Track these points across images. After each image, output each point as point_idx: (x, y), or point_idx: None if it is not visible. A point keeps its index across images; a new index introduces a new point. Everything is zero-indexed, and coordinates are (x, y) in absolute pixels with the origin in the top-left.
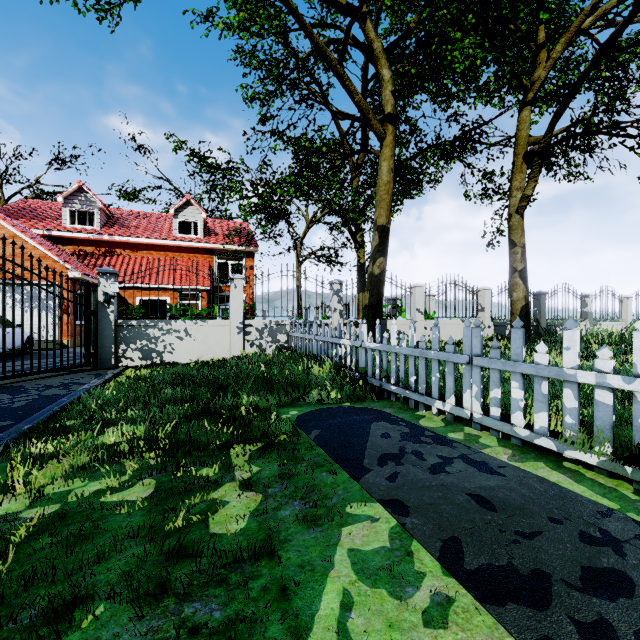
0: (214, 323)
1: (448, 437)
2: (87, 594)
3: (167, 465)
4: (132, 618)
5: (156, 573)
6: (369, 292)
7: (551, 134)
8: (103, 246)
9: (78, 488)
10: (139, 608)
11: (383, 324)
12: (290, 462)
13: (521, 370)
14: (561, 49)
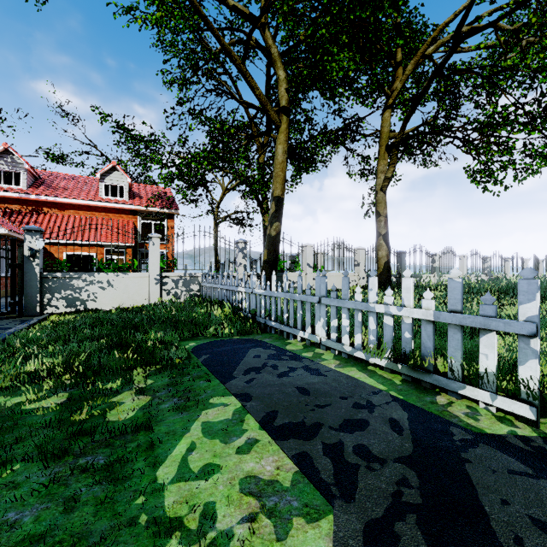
0: (134, 275)
1: (301, 355)
2: (7, 460)
3: (79, 383)
4: (41, 469)
5: (60, 442)
6: (267, 250)
7: (403, 132)
8: (30, 205)
9: (1, 402)
10: (46, 462)
11: (280, 276)
12: (179, 376)
13: (347, 305)
14: (411, 68)
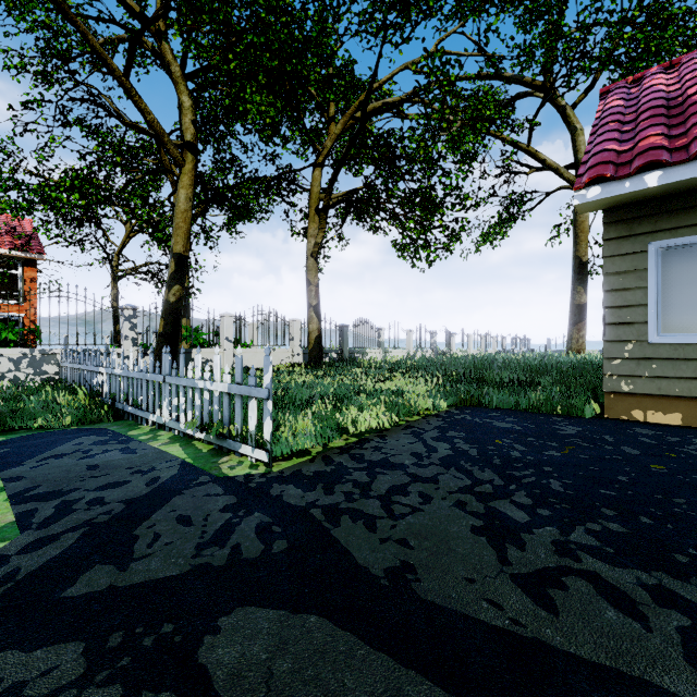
0: None
1: (136, 439)
2: None
3: None
4: None
5: None
6: (164, 320)
7: (330, 196)
8: None
9: None
10: None
11: (188, 352)
12: None
13: (182, 383)
14: (341, 128)
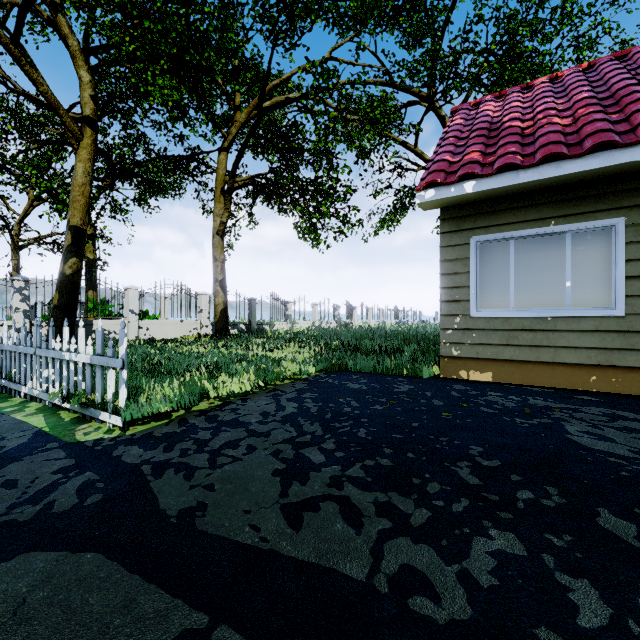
0: None
1: (1, 411)
2: None
3: None
4: None
5: None
6: (59, 292)
7: (234, 179)
8: None
9: None
10: None
11: (88, 324)
12: None
13: (51, 355)
14: (245, 117)
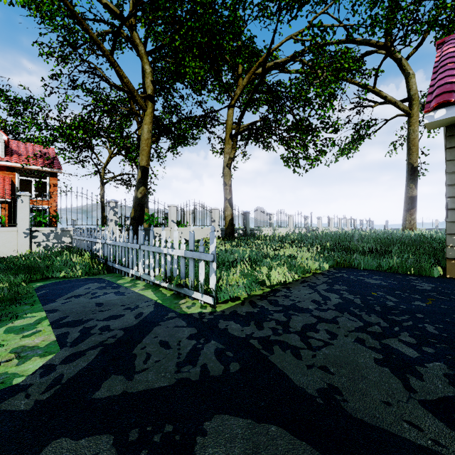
0: (1, 229)
1: (123, 286)
2: None
3: None
4: None
5: None
6: (134, 209)
7: (239, 126)
8: None
9: None
10: None
11: (148, 230)
12: (10, 305)
13: (152, 250)
14: (246, 81)
